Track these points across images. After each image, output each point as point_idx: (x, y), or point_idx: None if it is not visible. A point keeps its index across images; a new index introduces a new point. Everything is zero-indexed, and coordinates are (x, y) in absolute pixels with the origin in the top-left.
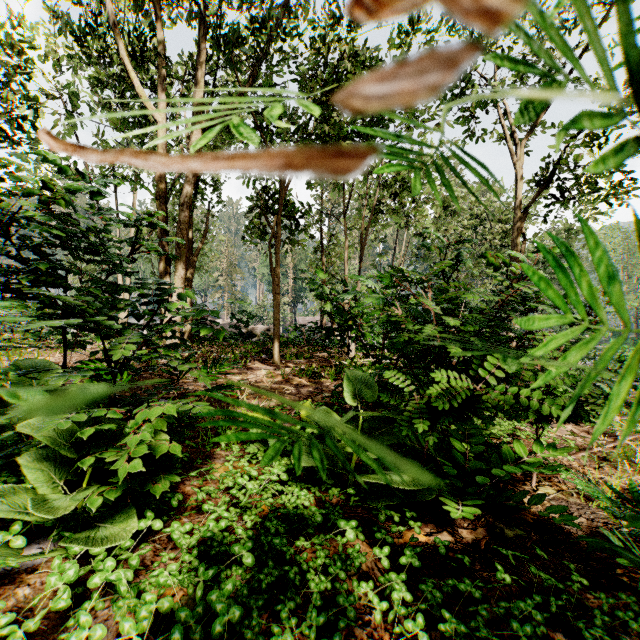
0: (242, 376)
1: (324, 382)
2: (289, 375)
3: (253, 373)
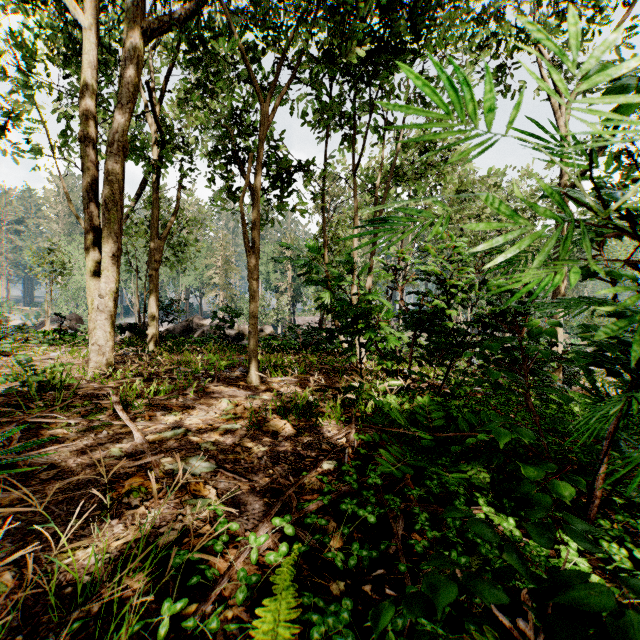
0: (182, 415)
1: (324, 426)
2: (266, 410)
3: (204, 408)
